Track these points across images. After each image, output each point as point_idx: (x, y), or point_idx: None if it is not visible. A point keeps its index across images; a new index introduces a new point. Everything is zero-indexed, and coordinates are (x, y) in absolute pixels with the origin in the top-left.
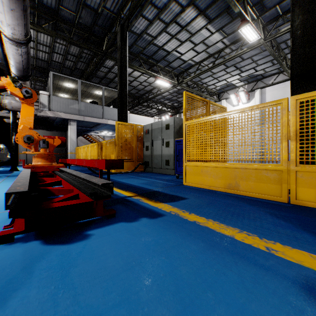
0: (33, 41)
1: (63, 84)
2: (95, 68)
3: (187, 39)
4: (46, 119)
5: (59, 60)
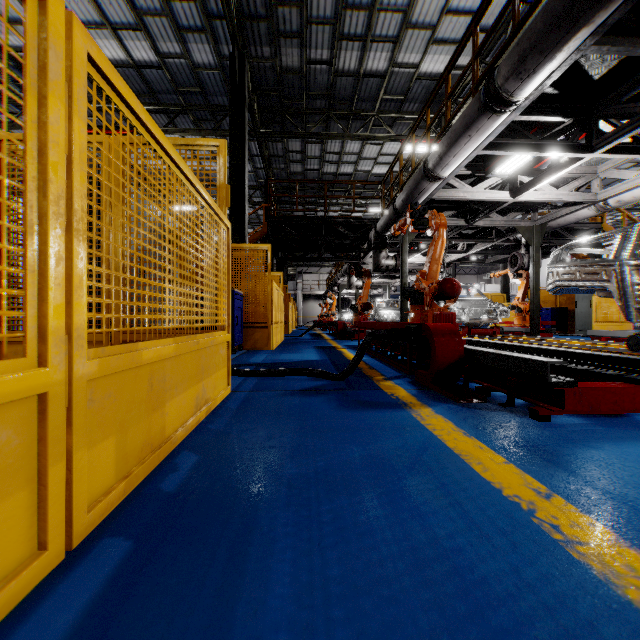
0: None
1: None
2: None
3: None
4: None
5: None
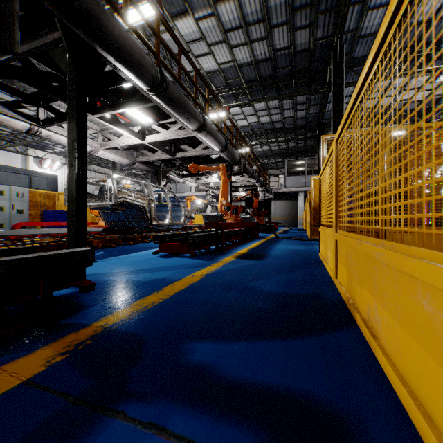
0: (275, 143)
1: (296, 163)
2: (316, 145)
3: (400, 91)
4: (285, 193)
5: (293, 145)
